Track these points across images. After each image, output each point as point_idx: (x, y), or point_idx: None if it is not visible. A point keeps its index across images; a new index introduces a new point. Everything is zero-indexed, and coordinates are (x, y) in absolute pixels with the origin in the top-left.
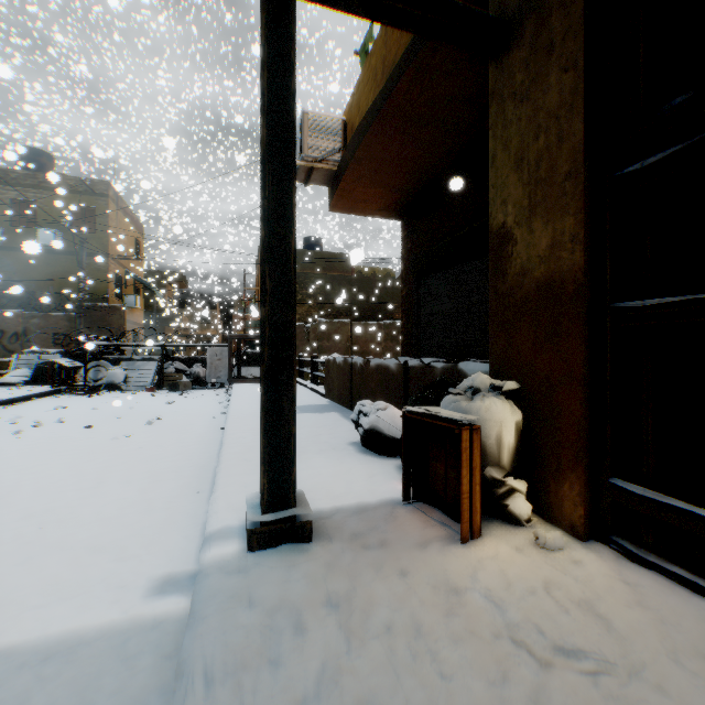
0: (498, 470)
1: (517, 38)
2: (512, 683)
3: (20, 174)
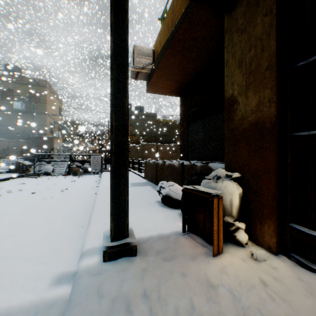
0: (231, 218)
1: (239, 1)
2: None
3: (5, 76)
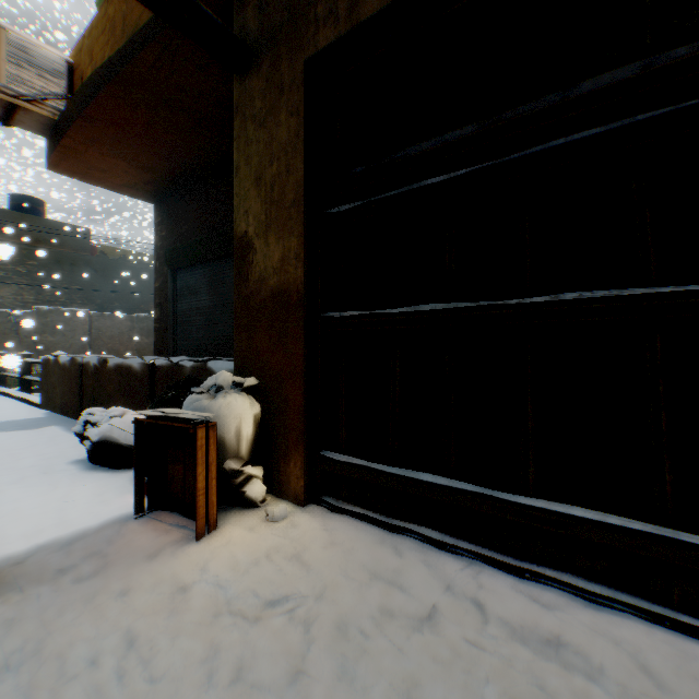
0: (237, 462)
1: (257, 66)
2: (223, 651)
3: None
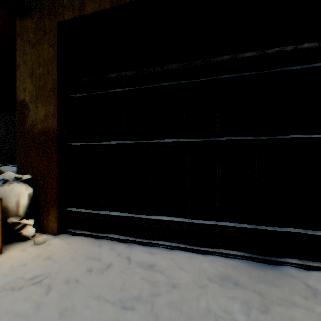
0: (17, 218)
1: (31, 16)
2: None
3: None
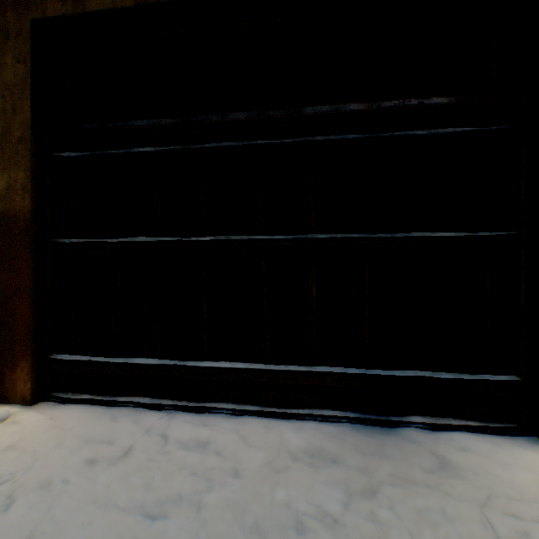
0: None
1: None
2: None
3: None
